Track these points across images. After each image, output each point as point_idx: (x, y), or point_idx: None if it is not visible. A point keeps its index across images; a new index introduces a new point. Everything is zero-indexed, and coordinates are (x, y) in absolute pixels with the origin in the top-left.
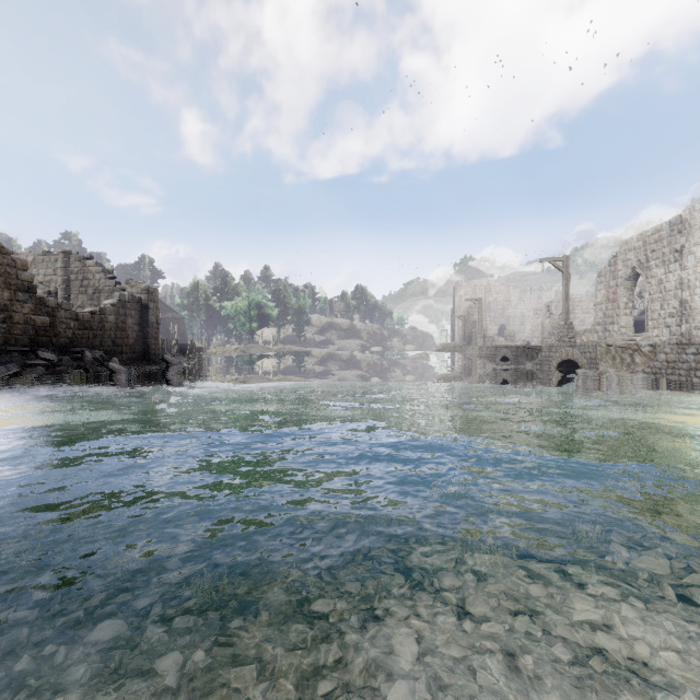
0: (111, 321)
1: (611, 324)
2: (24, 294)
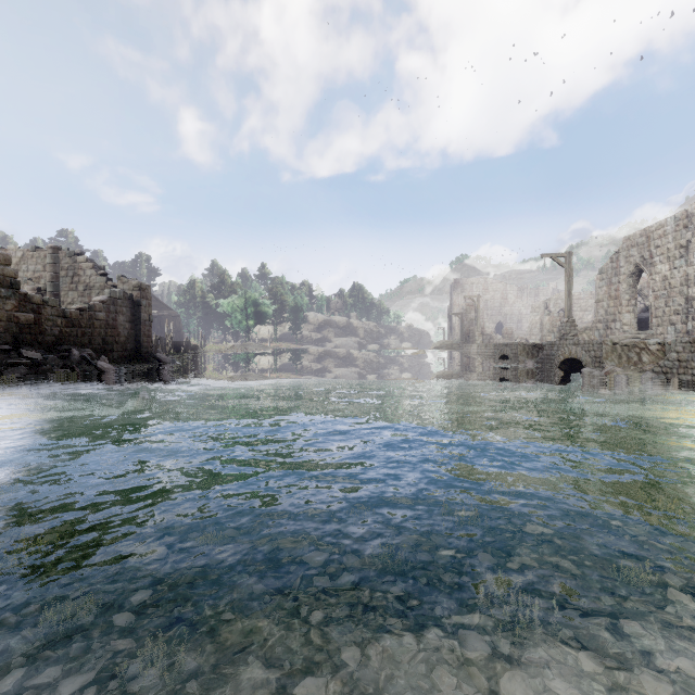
0: (100, 318)
1: (613, 321)
2: (7, 290)
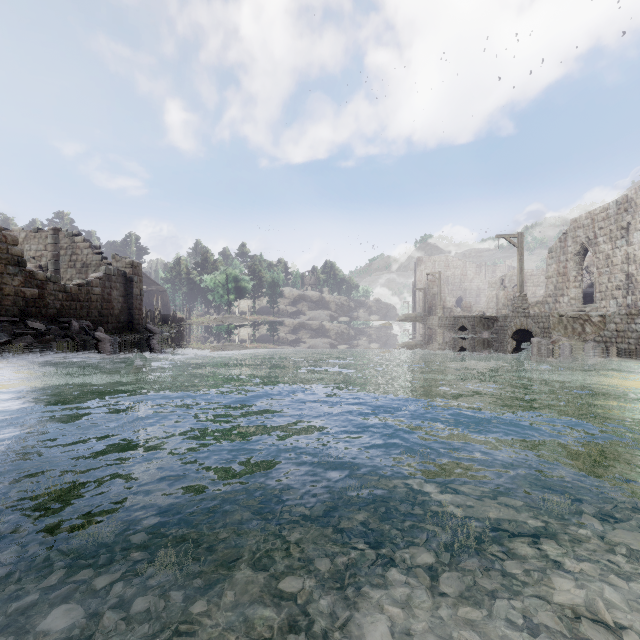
0: (97, 293)
1: (562, 296)
2: (14, 268)
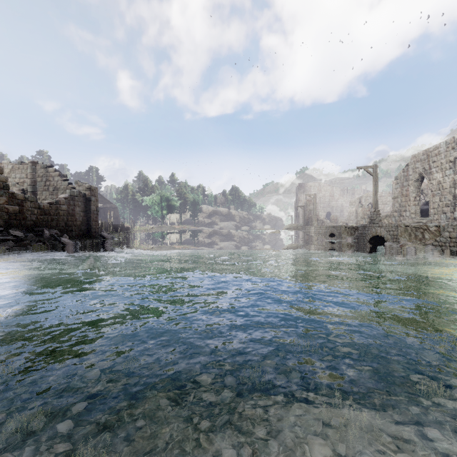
0: (64, 209)
1: (405, 211)
2: (0, 190)
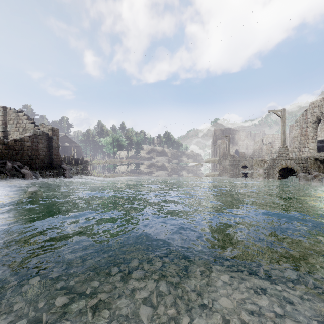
0: (28, 145)
1: (304, 147)
2: None
